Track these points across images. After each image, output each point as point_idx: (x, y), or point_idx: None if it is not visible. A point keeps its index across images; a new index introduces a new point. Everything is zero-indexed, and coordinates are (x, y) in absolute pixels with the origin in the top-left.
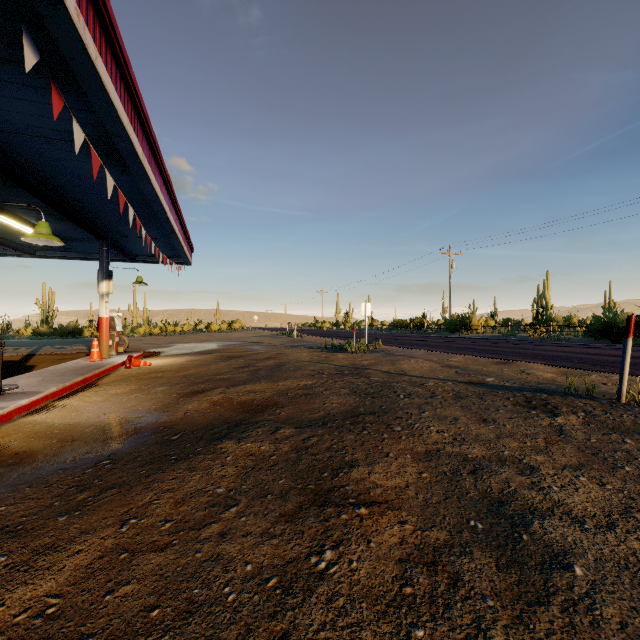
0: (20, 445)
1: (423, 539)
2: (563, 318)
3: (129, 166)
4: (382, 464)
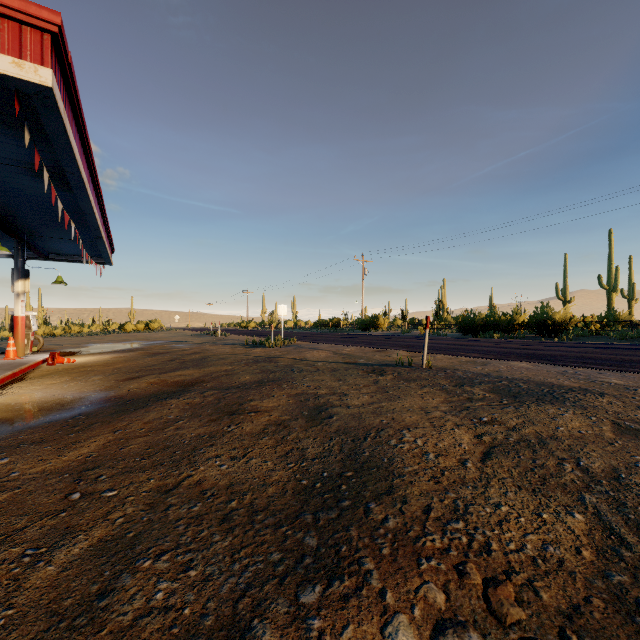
0: None
1: (279, 419)
2: (452, 318)
3: (73, 190)
4: (269, 399)
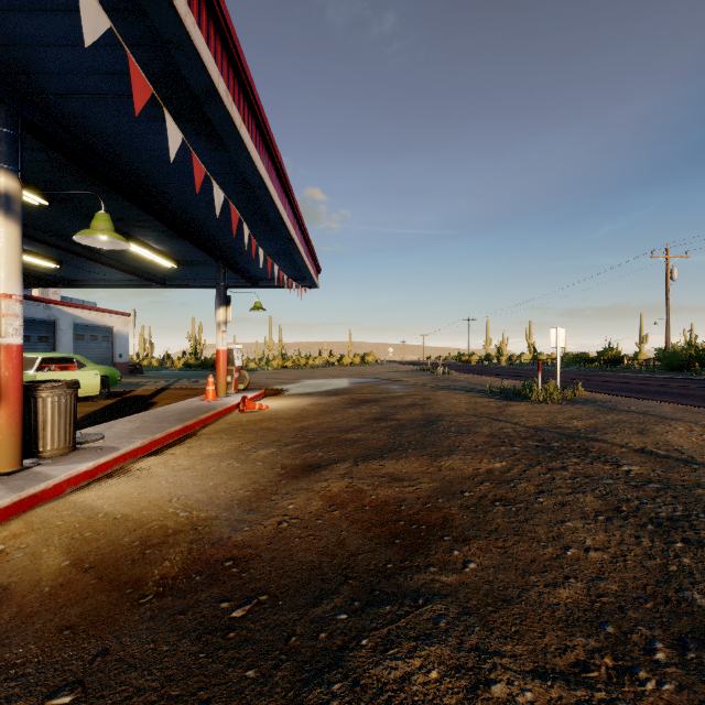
0: (18, 564)
1: None
2: None
3: (211, 119)
4: None
